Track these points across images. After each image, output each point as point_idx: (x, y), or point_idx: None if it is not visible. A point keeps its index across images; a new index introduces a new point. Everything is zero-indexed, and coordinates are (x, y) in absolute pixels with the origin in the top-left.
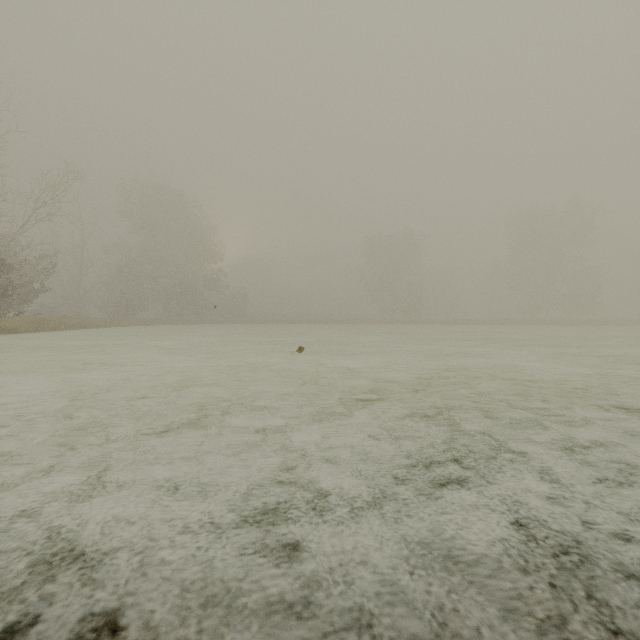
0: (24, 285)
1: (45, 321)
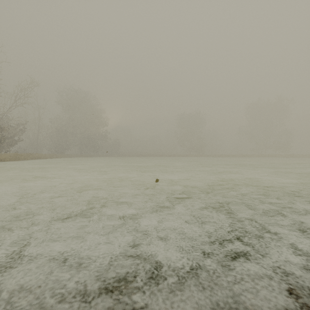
0: (10, 138)
1: (19, 155)
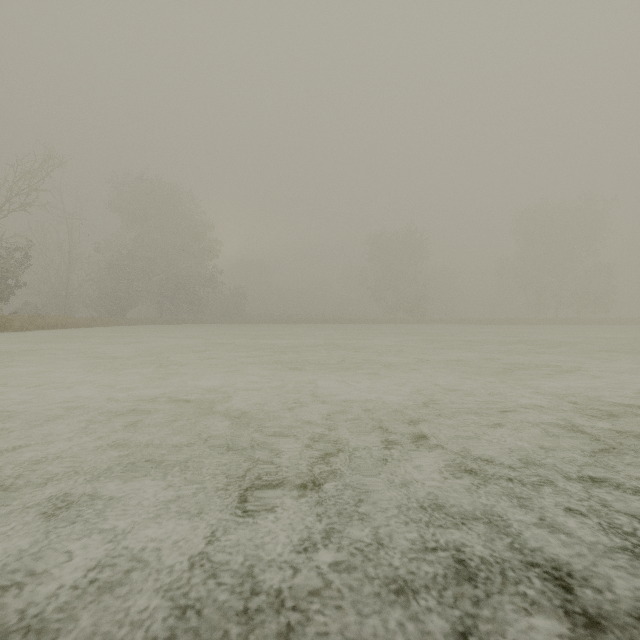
0: None
1: (7, 320)
